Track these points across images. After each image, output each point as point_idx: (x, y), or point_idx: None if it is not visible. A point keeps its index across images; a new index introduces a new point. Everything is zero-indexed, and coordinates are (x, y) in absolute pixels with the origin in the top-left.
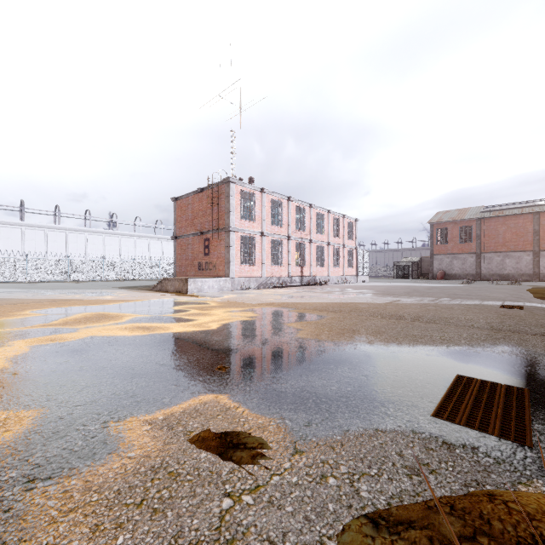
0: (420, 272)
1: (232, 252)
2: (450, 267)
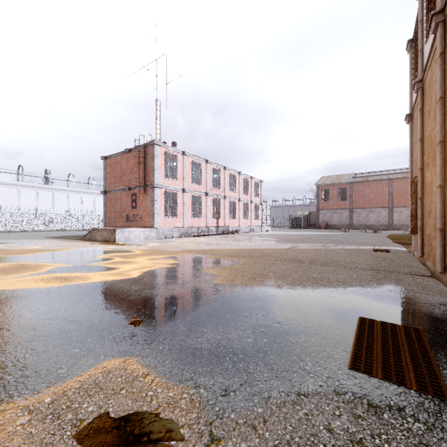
0: (309, 223)
1: (157, 205)
2: (331, 219)
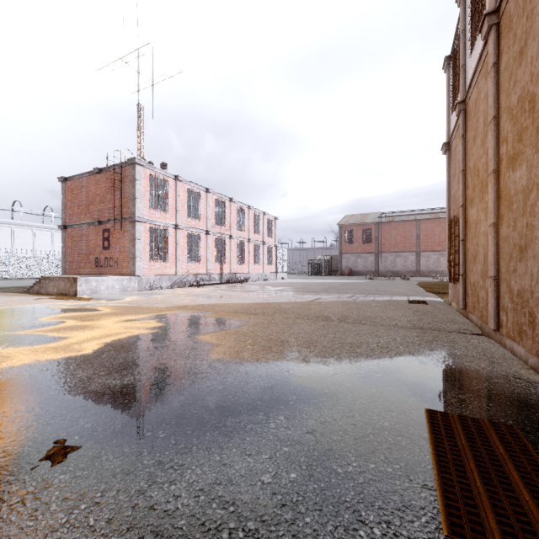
0: (330, 269)
1: (139, 246)
2: (355, 265)
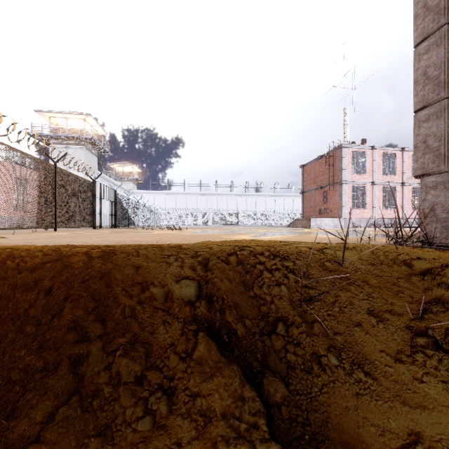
0: None
1: (345, 199)
2: None
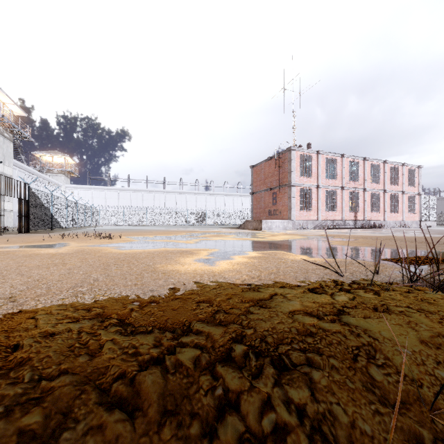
0: None
1: (293, 201)
2: None
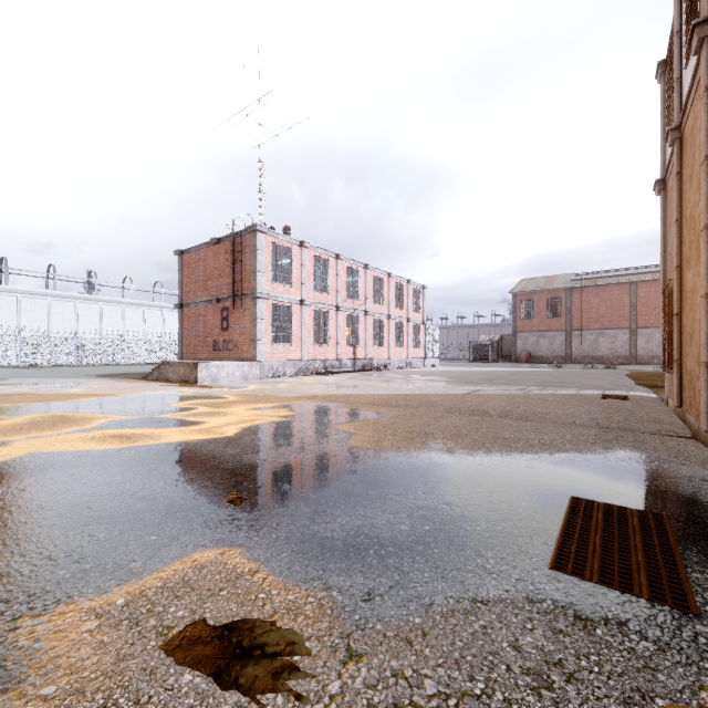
0: (500, 354)
1: (261, 326)
2: (536, 348)
